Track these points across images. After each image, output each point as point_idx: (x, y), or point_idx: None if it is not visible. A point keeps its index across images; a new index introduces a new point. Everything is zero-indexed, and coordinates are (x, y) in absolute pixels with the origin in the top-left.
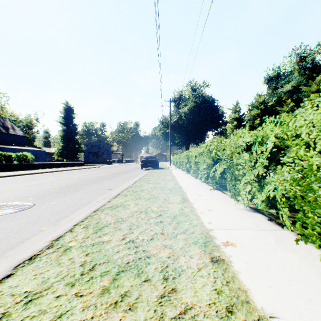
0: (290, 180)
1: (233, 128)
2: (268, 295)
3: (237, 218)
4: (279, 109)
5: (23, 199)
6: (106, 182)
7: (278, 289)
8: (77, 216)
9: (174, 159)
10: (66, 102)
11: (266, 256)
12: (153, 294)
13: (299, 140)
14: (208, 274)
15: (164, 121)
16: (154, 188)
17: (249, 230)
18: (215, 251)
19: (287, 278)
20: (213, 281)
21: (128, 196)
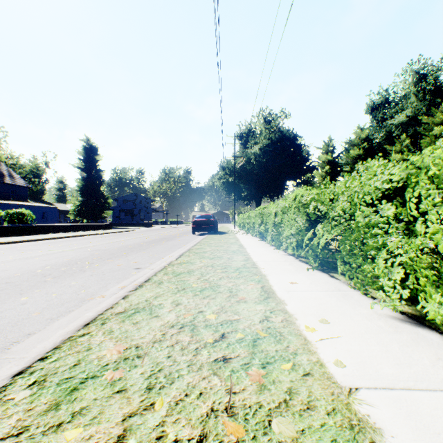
0: None
1: (324, 175)
2: None
3: (395, 347)
4: (389, 148)
5: None
6: (134, 256)
7: None
8: (51, 335)
9: (241, 220)
10: (87, 138)
11: None
12: None
13: None
14: None
15: (226, 166)
16: (210, 268)
17: None
18: None
19: None
20: None
21: (163, 285)
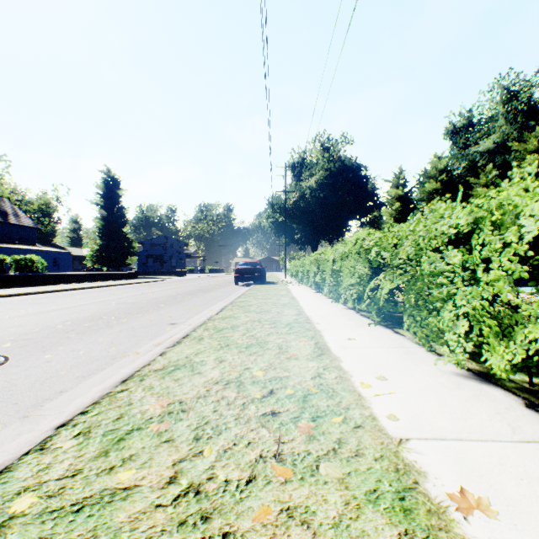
0: None
1: (394, 214)
2: None
3: (454, 403)
4: (472, 181)
5: None
6: (167, 310)
7: None
8: (85, 392)
9: (293, 267)
10: (107, 169)
11: None
12: None
13: None
14: None
15: (275, 202)
16: (257, 323)
17: (499, 445)
18: (444, 538)
19: None
20: None
21: (204, 341)
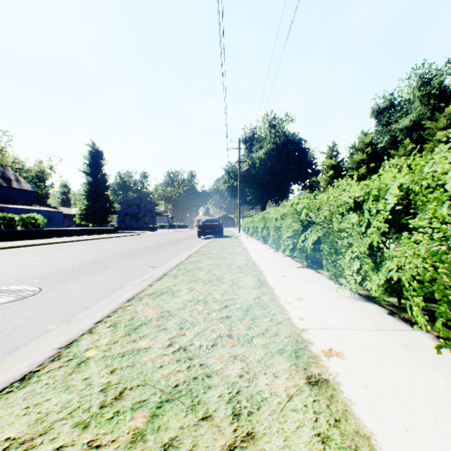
0: (423, 255)
1: (328, 180)
2: (405, 444)
3: (342, 312)
4: (392, 152)
5: (25, 281)
6: (147, 257)
7: (420, 434)
8: (102, 308)
9: (245, 224)
10: (92, 142)
11: (393, 374)
12: (216, 444)
13: (439, 193)
14: (304, 406)
15: (231, 170)
16: (216, 266)
17: (361, 331)
18: (313, 366)
19: (432, 413)
20: (314, 419)
21: (178, 278)
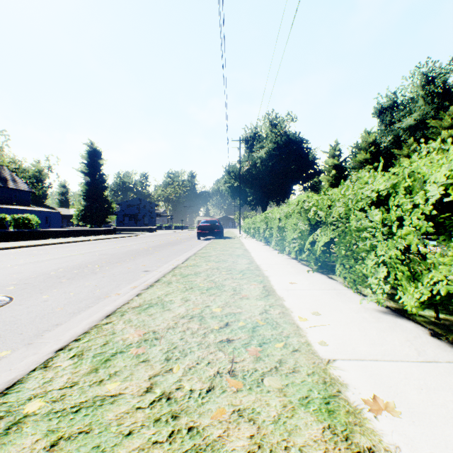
0: None
1: (331, 180)
2: None
3: (373, 332)
4: (396, 152)
5: None
6: (141, 259)
7: None
8: (76, 325)
9: (246, 225)
10: (90, 142)
11: None
12: None
13: None
14: None
15: (231, 170)
16: (216, 270)
17: (407, 364)
18: (358, 431)
19: None
20: None
21: (172, 285)
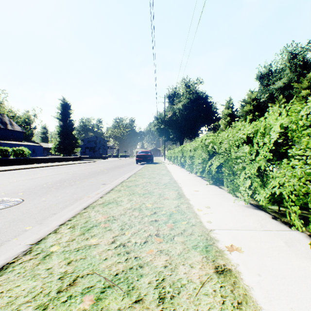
0: (298, 175)
1: (226, 124)
2: None
3: (239, 217)
4: (271, 105)
5: (12, 194)
6: (100, 177)
7: None
8: (66, 214)
9: (169, 154)
10: (63, 98)
11: (279, 265)
12: None
13: None
14: (214, 291)
15: (159, 117)
16: (148, 183)
17: (253, 231)
18: (219, 258)
19: None
20: (222, 302)
21: (121, 192)
